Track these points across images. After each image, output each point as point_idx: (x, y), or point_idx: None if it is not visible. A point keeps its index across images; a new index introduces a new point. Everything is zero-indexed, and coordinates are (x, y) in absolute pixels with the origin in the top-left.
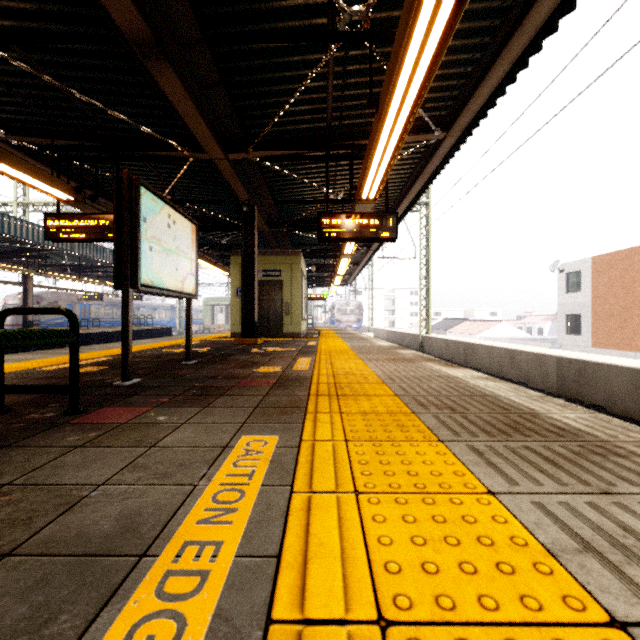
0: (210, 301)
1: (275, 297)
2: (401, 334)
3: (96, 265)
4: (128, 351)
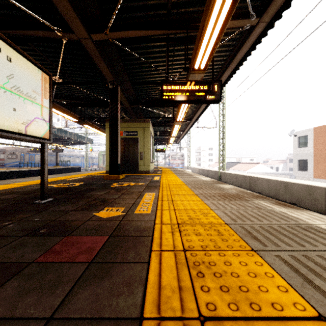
0: (102, 152)
1: (134, 148)
2: (207, 170)
3: None
4: None
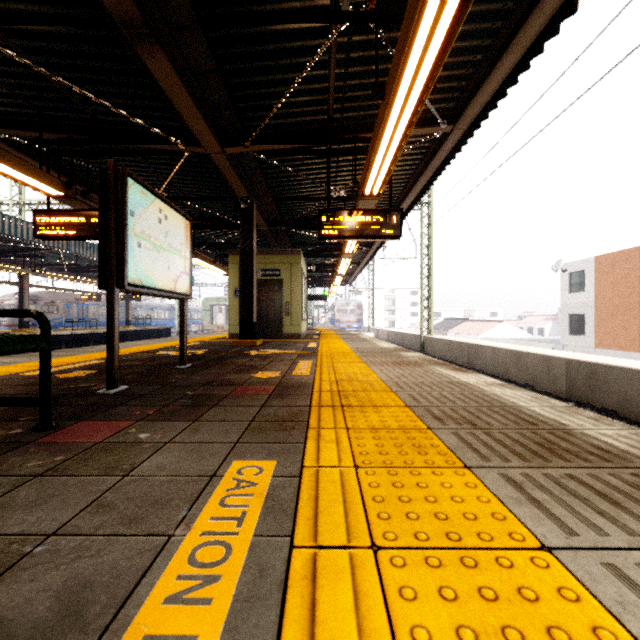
0: (209, 301)
1: (274, 297)
2: (402, 334)
3: (93, 265)
4: (114, 356)
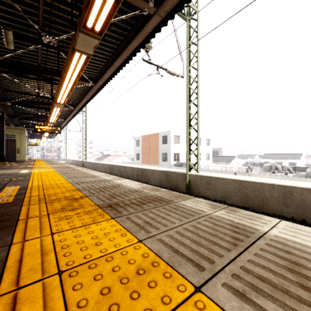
0: None
1: (12, 146)
2: (77, 161)
3: None
4: None
